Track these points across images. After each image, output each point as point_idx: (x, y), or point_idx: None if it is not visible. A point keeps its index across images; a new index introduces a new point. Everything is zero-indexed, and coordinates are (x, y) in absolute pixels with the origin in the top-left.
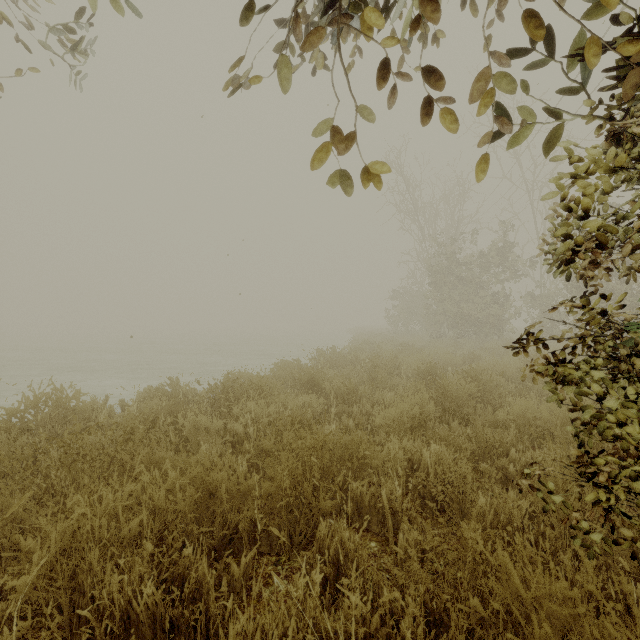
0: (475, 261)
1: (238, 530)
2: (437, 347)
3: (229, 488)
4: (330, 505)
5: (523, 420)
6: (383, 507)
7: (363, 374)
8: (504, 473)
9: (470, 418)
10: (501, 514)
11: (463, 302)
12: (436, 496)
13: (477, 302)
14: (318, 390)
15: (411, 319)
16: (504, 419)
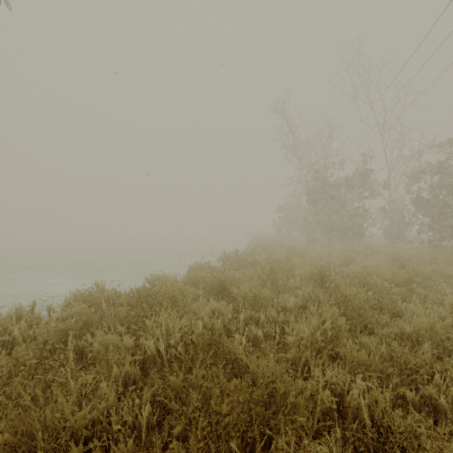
0: (342, 183)
1: None
2: (316, 250)
3: None
4: None
5: (429, 333)
6: None
7: (263, 276)
8: (432, 404)
9: (370, 325)
10: None
11: (333, 214)
12: None
13: (344, 214)
14: (226, 293)
15: (292, 227)
16: (410, 331)
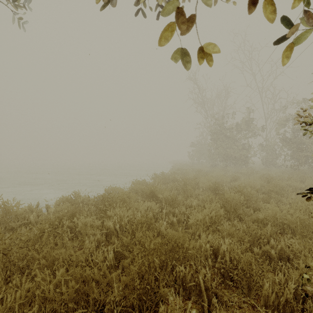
0: (234, 128)
1: (105, 306)
2: (216, 172)
3: (99, 280)
4: (166, 291)
5: (273, 219)
6: (199, 285)
7: (179, 188)
8: (268, 254)
9: (241, 216)
10: (274, 289)
11: (228, 148)
12: (233, 277)
13: (235, 148)
14: (155, 198)
15: (201, 156)
16: (262, 218)
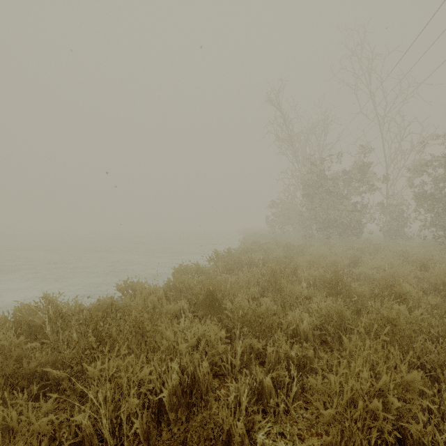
0: (340, 177)
1: None
2: (316, 247)
3: None
4: None
5: None
6: None
7: (263, 281)
8: None
9: (424, 361)
10: None
11: (330, 210)
12: None
13: (342, 210)
14: (217, 307)
15: (286, 223)
16: None
